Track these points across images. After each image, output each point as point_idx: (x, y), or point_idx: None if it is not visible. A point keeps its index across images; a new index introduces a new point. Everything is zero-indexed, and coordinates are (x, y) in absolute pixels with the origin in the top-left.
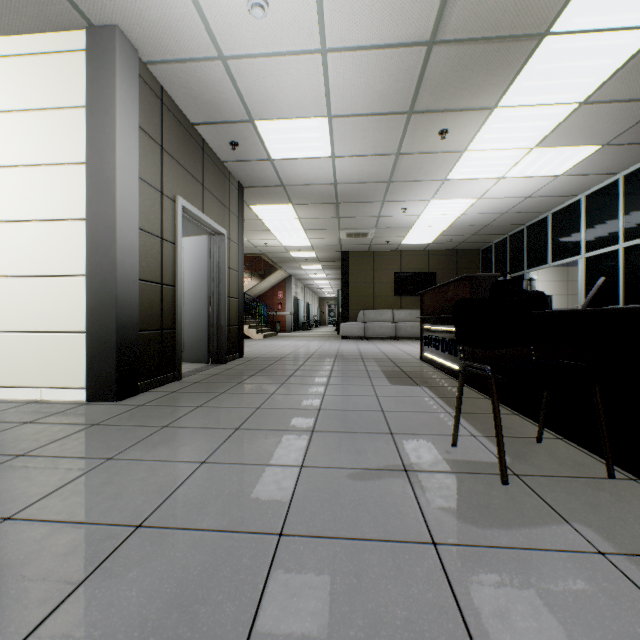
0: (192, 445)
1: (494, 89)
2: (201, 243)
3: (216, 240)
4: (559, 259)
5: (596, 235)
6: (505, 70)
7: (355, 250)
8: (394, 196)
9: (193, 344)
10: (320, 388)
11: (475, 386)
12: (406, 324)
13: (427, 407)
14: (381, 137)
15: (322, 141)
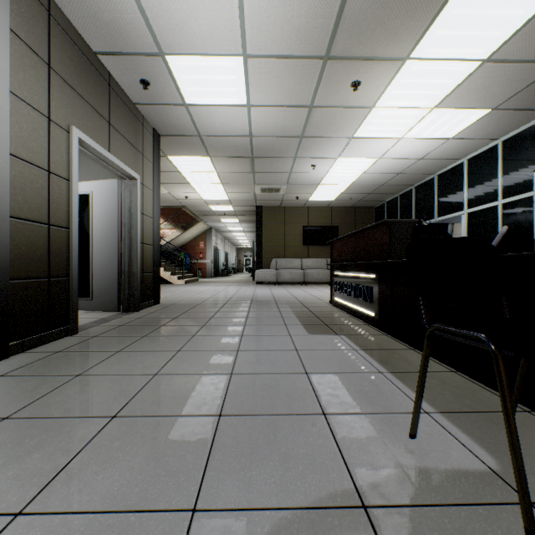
0: (24, 462)
1: (409, 36)
2: (111, 187)
3: (127, 184)
4: (444, 214)
5: (477, 193)
6: (423, 13)
7: (268, 205)
8: (305, 152)
9: (103, 292)
10: (234, 341)
11: (395, 335)
12: (313, 271)
13: (355, 365)
14: (296, 85)
15: (237, 86)
